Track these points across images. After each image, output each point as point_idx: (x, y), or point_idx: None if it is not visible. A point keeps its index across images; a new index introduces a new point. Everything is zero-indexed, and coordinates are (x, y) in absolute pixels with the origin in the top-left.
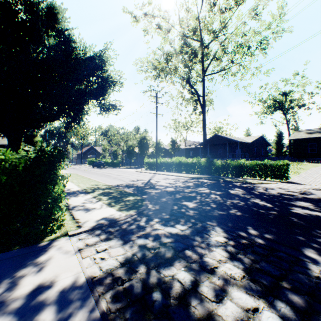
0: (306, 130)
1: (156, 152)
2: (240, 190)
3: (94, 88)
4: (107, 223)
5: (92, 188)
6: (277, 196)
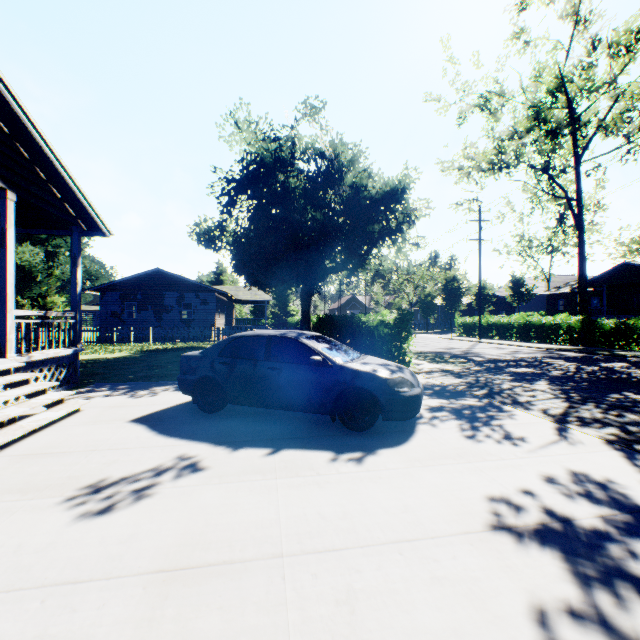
0: None
1: (479, 306)
2: (624, 364)
3: (390, 227)
4: (440, 370)
5: None
6: None
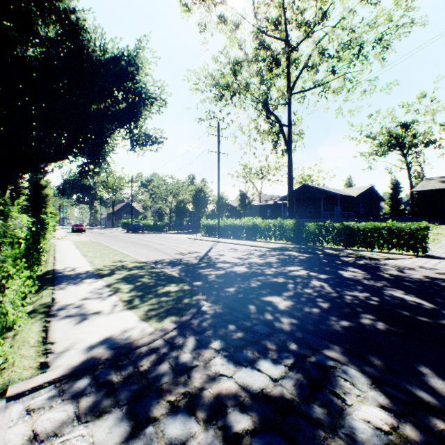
0: (439, 178)
1: (218, 210)
2: (358, 271)
3: (120, 109)
4: (108, 356)
5: (111, 268)
6: (429, 283)
